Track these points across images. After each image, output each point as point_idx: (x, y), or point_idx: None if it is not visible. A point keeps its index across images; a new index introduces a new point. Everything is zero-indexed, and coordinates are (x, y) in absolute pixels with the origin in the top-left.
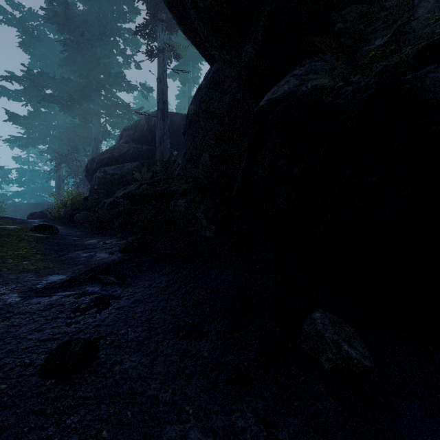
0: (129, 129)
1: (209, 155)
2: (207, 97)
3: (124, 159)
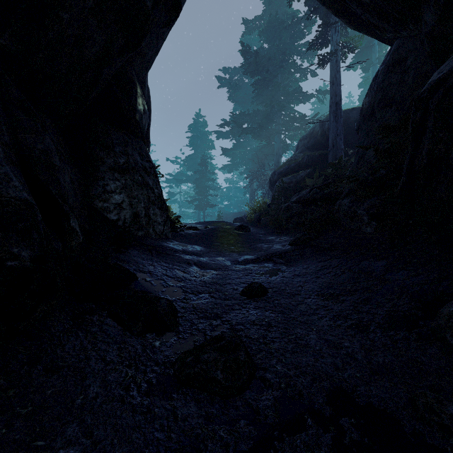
0: (304, 139)
1: (374, 151)
2: (384, 83)
3: (298, 168)
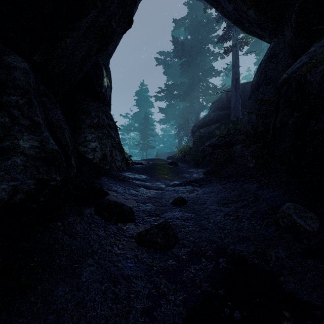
0: (215, 102)
1: (255, 115)
2: (266, 69)
3: (211, 123)
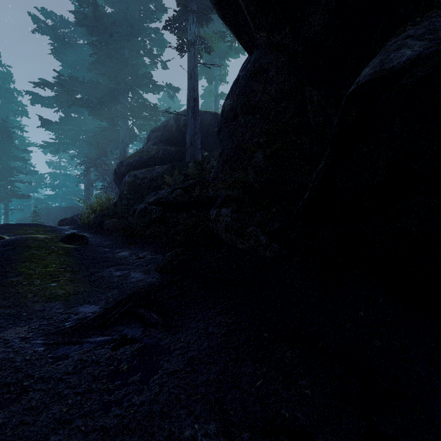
0: (157, 130)
1: (263, 155)
2: (247, 89)
3: (153, 162)
